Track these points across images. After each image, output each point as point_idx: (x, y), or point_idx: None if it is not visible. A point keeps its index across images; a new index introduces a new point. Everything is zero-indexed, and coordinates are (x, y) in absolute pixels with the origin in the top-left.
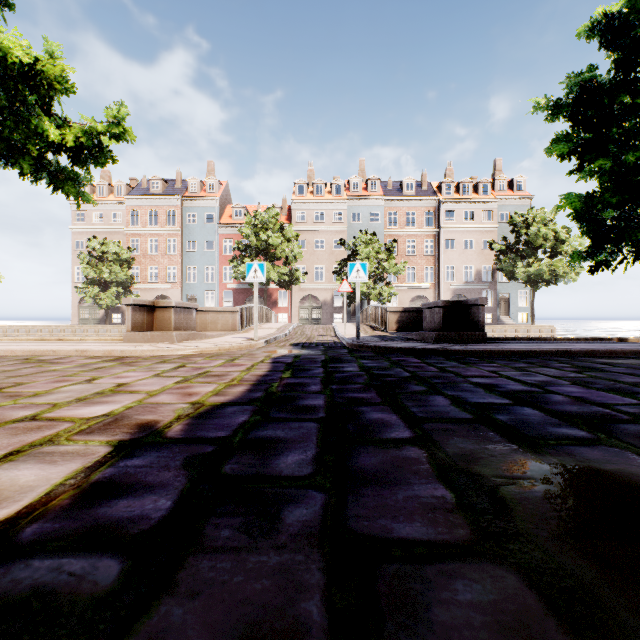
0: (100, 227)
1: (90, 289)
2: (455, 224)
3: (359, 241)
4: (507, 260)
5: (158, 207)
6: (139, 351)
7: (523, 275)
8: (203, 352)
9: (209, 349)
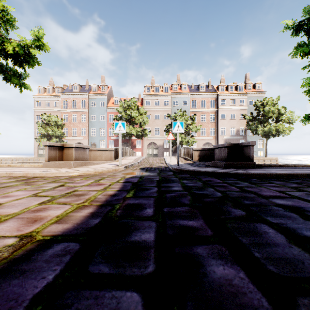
0: (48, 109)
1: (42, 139)
2: (226, 106)
3: (177, 115)
4: (253, 124)
5: (77, 98)
6: (44, 173)
7: (261, 132)
8: (85, 174)
9: (89, 172)
